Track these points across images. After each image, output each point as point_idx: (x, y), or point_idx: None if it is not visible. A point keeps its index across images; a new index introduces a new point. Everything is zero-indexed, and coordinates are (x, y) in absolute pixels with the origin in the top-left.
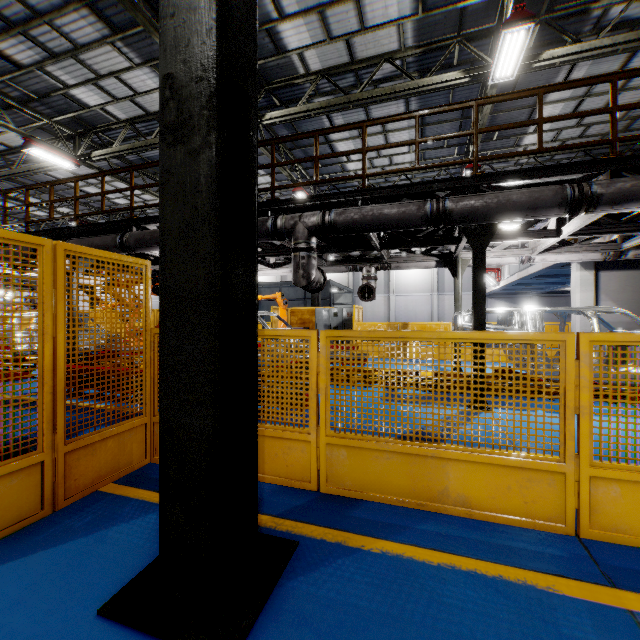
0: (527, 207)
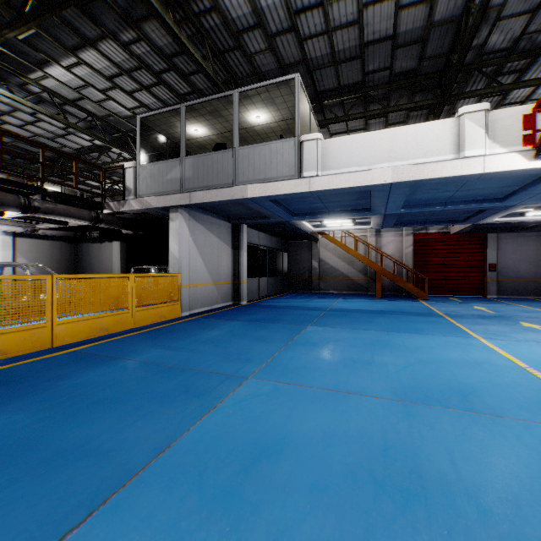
0: None
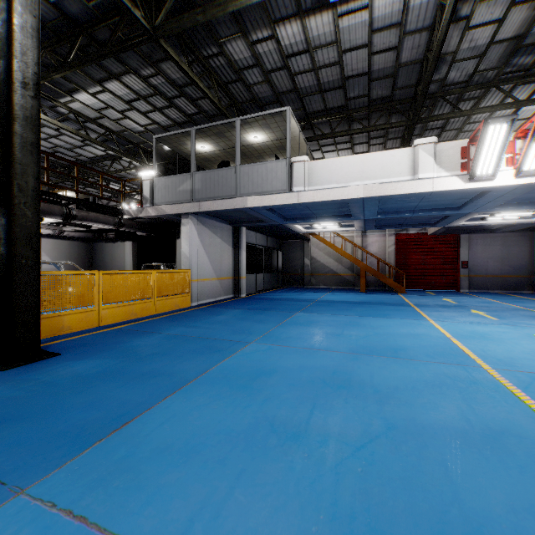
0: (47, 213)
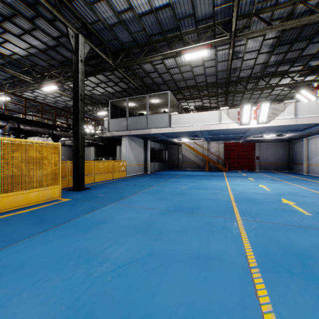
0: (69, 136)
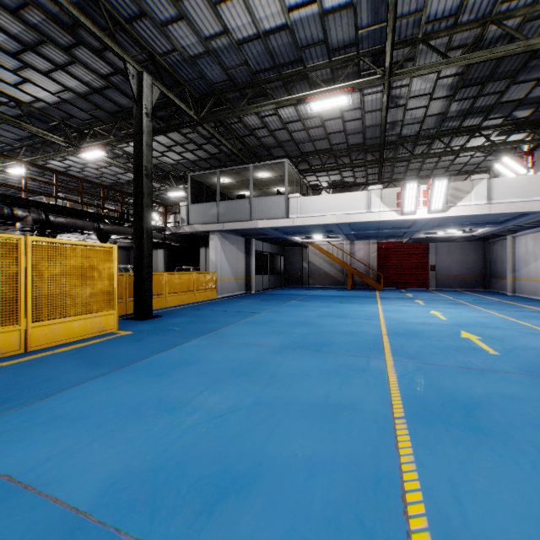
0: (124, 233)
